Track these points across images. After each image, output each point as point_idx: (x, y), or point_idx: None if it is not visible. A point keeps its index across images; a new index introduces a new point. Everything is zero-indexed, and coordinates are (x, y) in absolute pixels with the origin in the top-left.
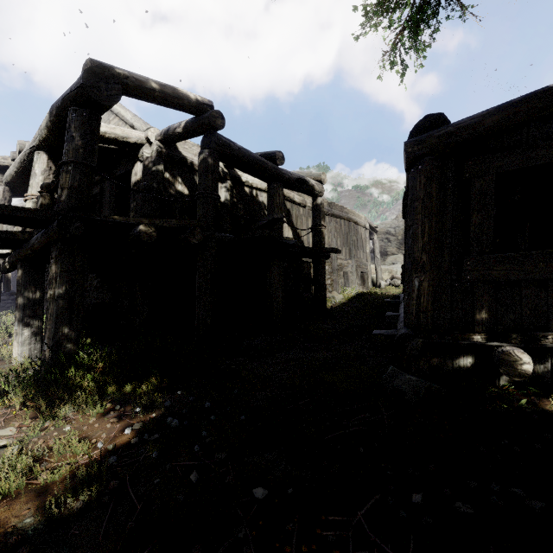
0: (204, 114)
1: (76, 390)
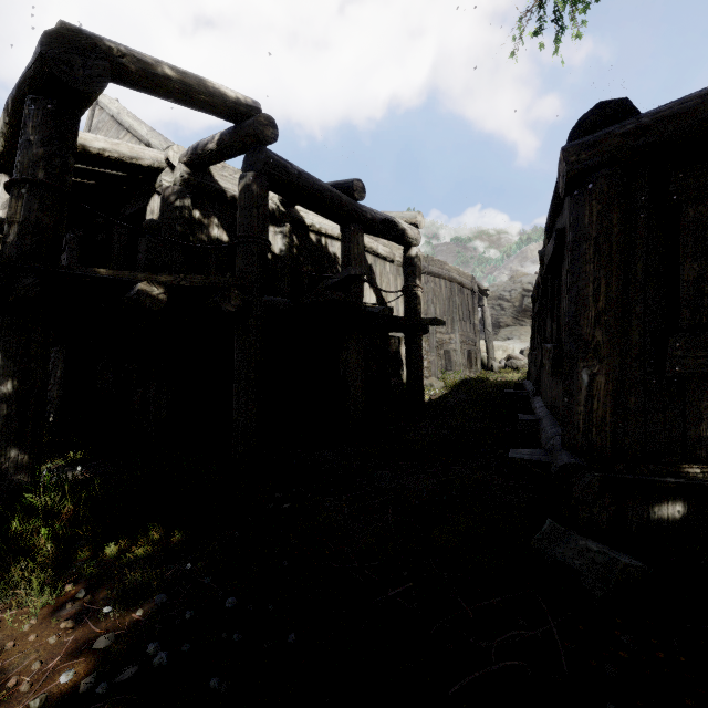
0: (247, 120)
1: (23, 555)
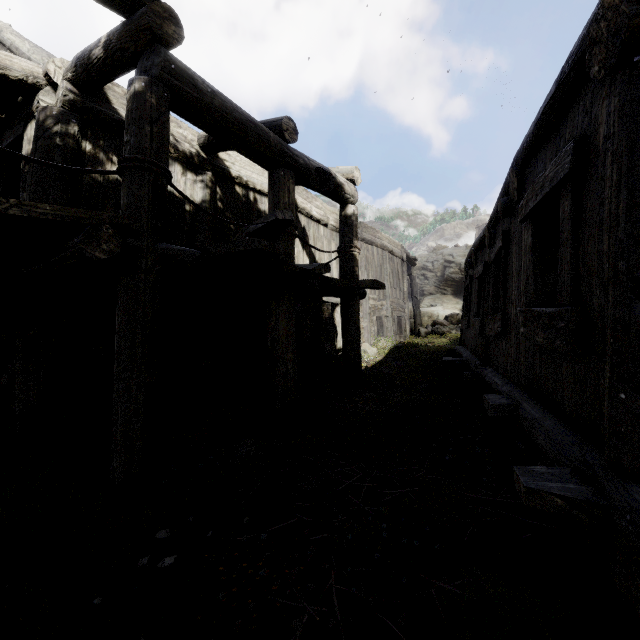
0: (138, 10)
1: None
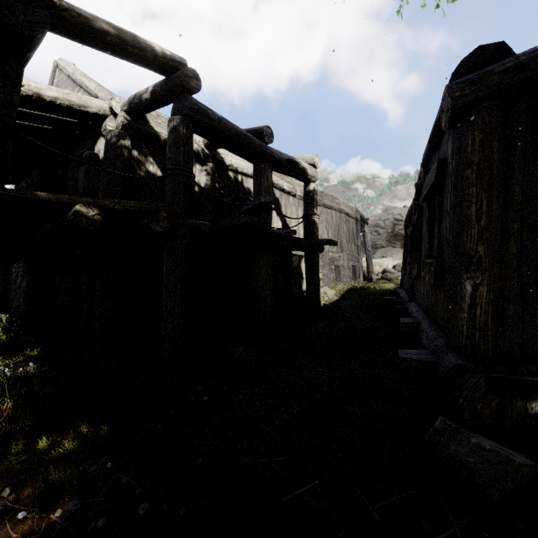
0: (175, 73)
1: None
